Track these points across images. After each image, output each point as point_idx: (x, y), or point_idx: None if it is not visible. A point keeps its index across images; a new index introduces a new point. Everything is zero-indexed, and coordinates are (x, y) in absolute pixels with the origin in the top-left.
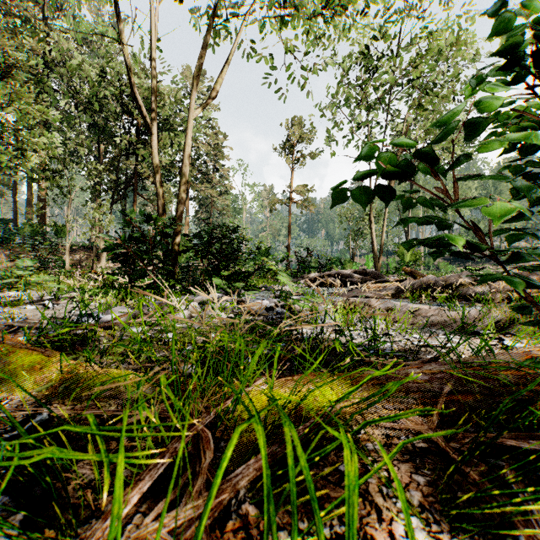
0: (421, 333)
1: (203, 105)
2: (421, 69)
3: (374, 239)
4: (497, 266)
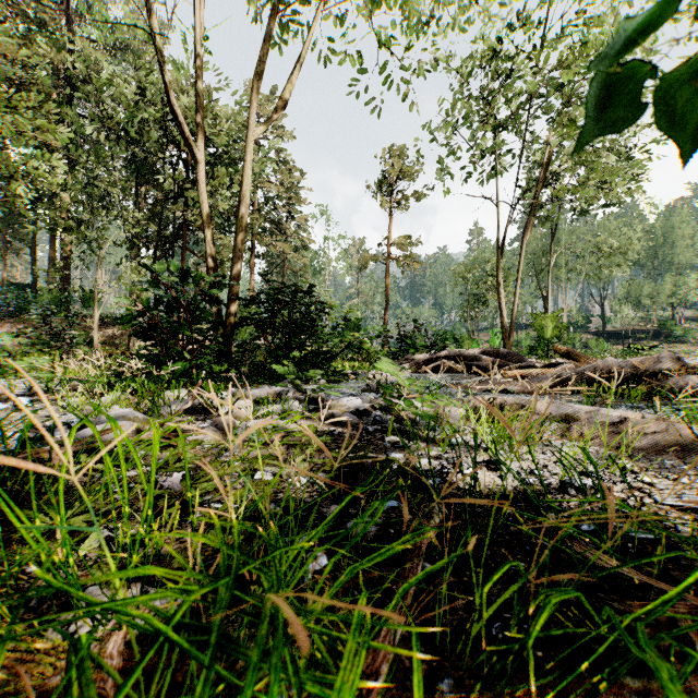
0: (651, 471)
1: (269, 120)
2: (572, 70)
3: (502, 307)
4: (668, 343)
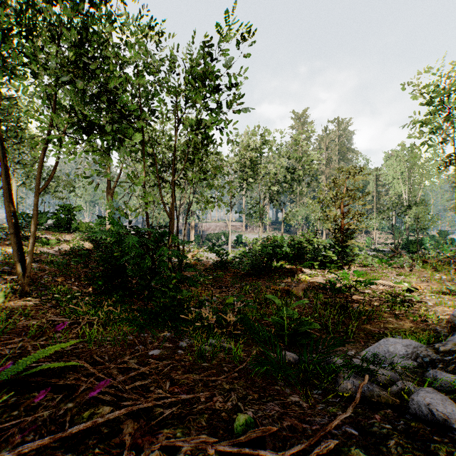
0: None
1: None
2: None
3: None
4: None
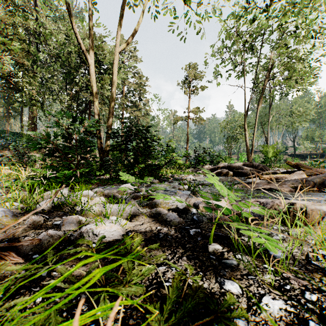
0: None
1: (127, 42)
2: (286, 16)
3: (247, 141)
4: None
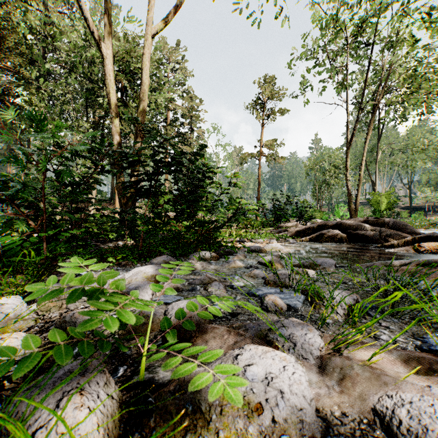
0: None
1: (165, 19)
2: None
3: (350, 187)
4: None
